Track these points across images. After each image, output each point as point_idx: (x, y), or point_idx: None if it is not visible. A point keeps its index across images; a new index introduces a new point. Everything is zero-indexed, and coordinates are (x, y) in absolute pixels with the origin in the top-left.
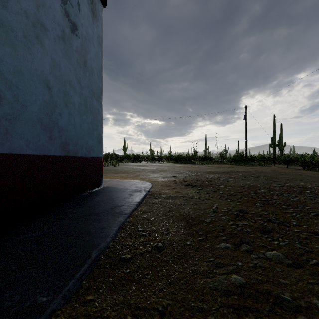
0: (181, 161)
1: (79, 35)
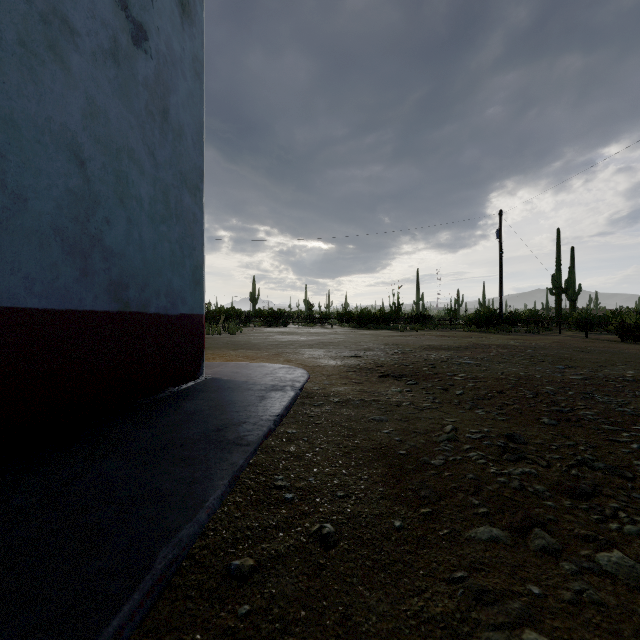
0: (368, 324)
1: (150, 52)
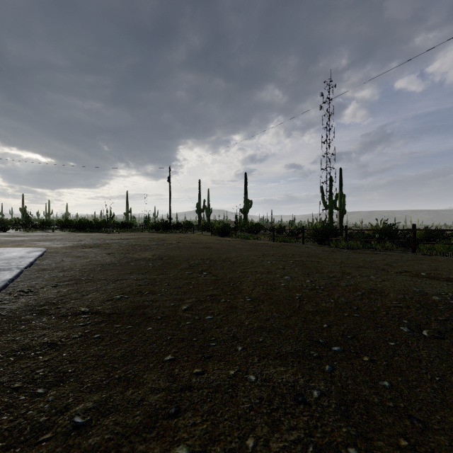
0: (85, 229)
1: None
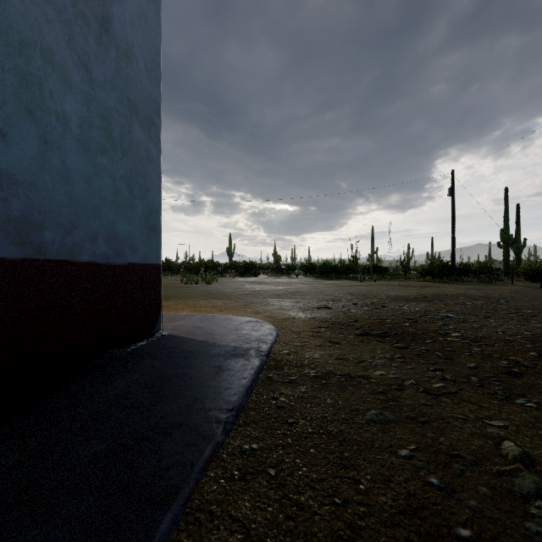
0: (329, 274)
1: None
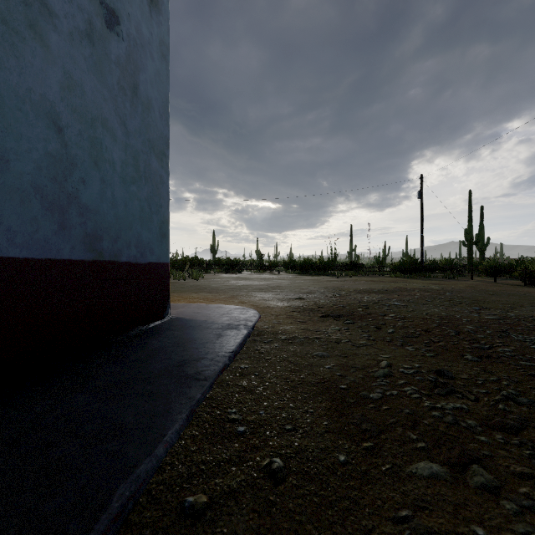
0: (309, 271)
1: (122, 35)
